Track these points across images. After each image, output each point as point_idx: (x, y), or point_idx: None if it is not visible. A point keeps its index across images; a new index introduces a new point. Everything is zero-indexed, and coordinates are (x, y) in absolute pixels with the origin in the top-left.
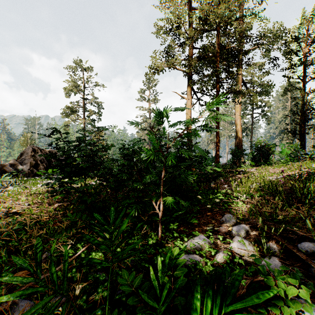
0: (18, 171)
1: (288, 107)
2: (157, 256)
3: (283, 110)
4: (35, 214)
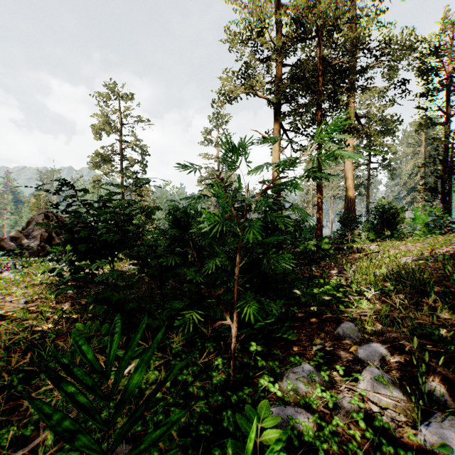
0: (23, 248)
1: (421, 153)
2: (228, 410)
3: (414, 159)
4: (32, 319)
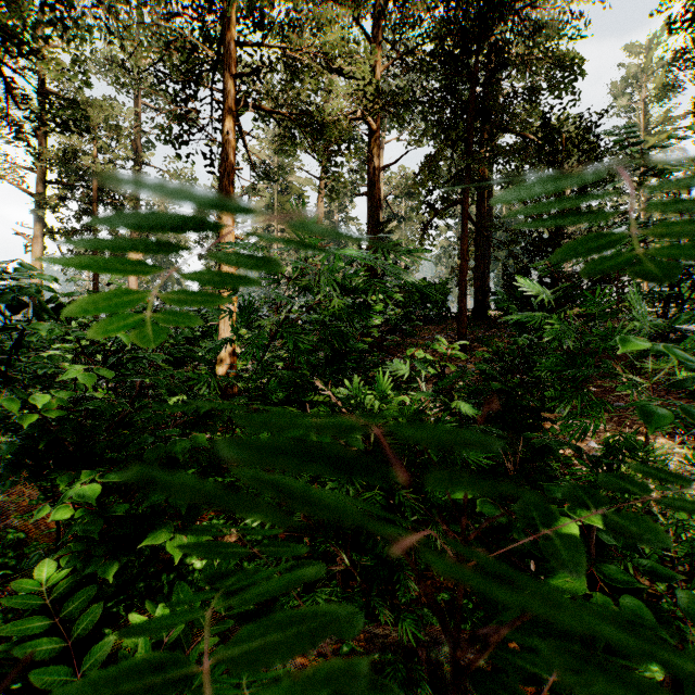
0: None
1: None
2: None
3: None
4: None
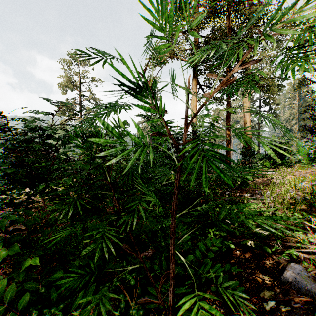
0: None
1: (295, 105)
2: None
3: (290, 109)
4: None
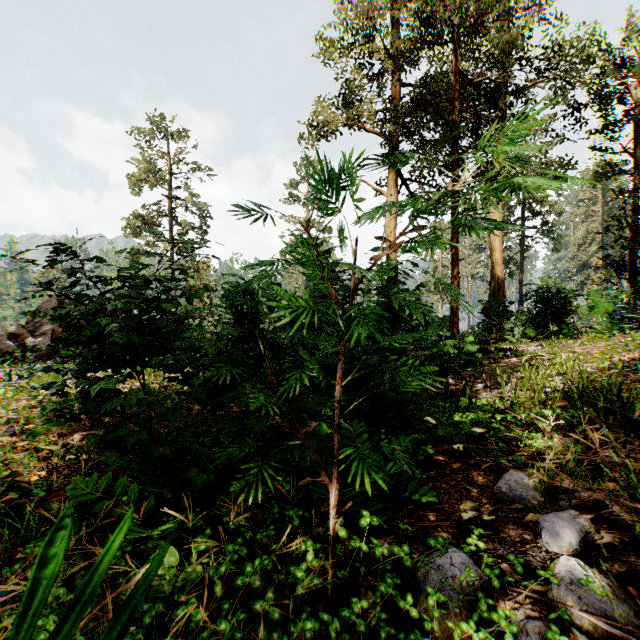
0: (27, 349)
1: (596, 214)
2: None
3: (587, 222)
4: (16, 462)
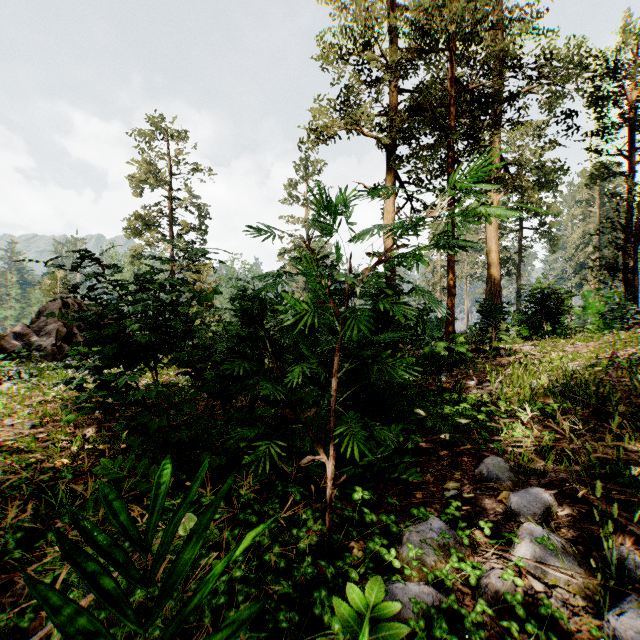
0: (32, 349)
1: (594, 215)
2: (322, 590)
3: (584, 223)
4: (40, 451)
